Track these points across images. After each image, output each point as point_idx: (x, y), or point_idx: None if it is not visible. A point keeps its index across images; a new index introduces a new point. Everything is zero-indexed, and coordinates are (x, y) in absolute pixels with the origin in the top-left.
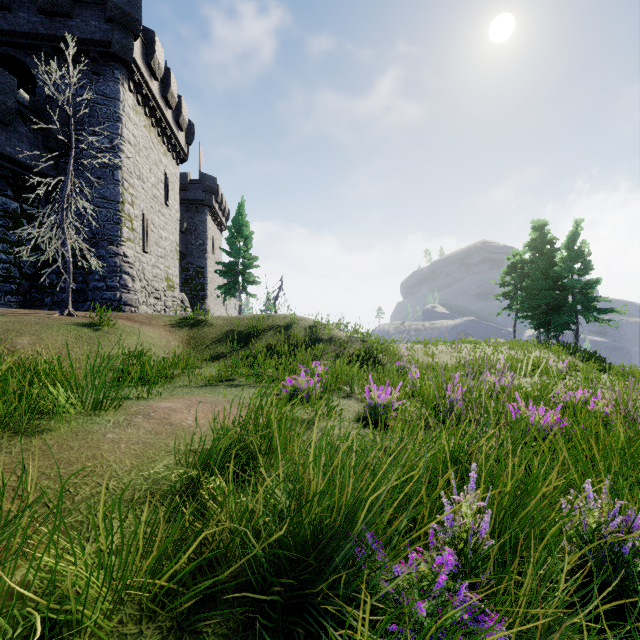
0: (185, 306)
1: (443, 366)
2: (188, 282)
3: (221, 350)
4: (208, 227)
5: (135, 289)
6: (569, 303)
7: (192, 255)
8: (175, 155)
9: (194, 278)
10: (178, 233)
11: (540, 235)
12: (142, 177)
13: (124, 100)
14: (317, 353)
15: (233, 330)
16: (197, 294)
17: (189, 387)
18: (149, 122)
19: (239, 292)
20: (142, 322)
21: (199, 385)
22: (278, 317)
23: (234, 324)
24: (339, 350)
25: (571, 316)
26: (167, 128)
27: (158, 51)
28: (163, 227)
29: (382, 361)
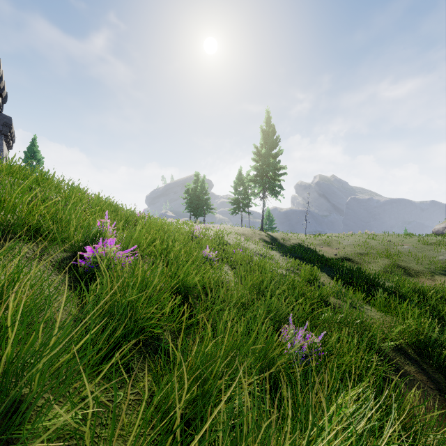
0: None
1: None
2: None
3: None
4: (4, 148)
5: None
6: (201, 206)
7: None
8: None
9: None
10: None
11: (196, 178)
12: None
13: None
14: None
15: None
16: None
17: None
18: None
19: None
20: None
21: None
22: None
23: None
24: None
25: (201, 210)
26: None
27: (1, 66)
28: None
29: None
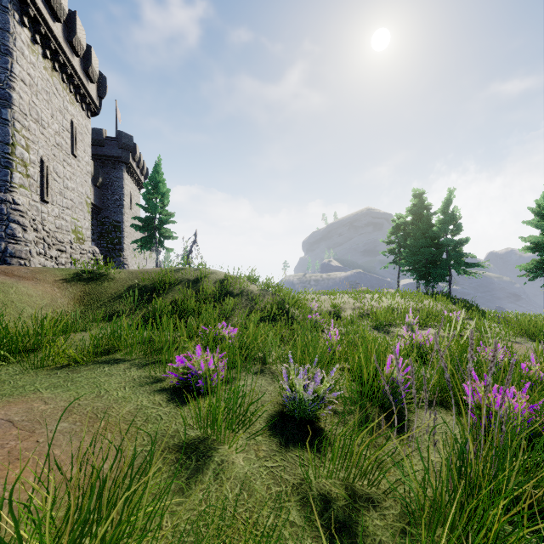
0: (96, 259)
1: (348, 316)
2: (104, 236)
3: (119, 307)
4: (125, 183)
5: (26, 240)
6: (444, 258)
7: (108, 210)
8: (85, 106)
9: (110, 232)
10: (89, 185)
11: (420, 201)
12: (41, 121)
13: (15, 33)
14: (227, 309)
15: (137, 284)
16: (113, 247)
17: (38, 371)
18: (51, 65)
19: (156, 246)
20: (22, 276)
21: (58, 365)
22: (188, 270)
23: (139, 278)
24: (250, 305)
25: (446, 269)
26: (74, 76)
27: None
28: (70, 177)
29: (295, 316)
